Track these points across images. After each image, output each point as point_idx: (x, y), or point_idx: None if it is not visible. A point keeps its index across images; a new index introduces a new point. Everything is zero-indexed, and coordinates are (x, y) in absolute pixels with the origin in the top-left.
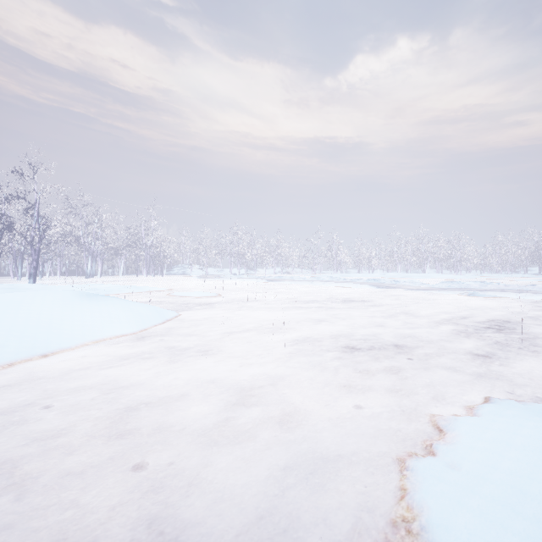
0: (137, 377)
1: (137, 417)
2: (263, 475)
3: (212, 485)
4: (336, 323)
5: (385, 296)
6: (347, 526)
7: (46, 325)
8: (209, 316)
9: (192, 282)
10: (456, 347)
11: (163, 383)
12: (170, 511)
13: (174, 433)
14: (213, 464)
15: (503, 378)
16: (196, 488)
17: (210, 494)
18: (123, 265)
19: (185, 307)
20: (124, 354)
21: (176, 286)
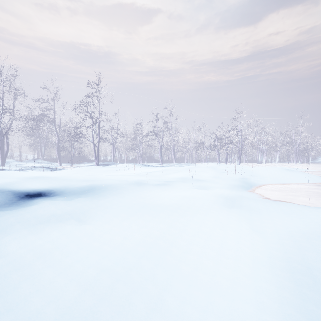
0: None
1: None
2: None
3: None
4: None
5: None
6: None
7: (279, 176)
8: None
9: None
10: None
11: None
12: None
13: None
14: None
15: None
16: None
17: None
18: (278, 156)
19: None
20: (311, 189)
21: None
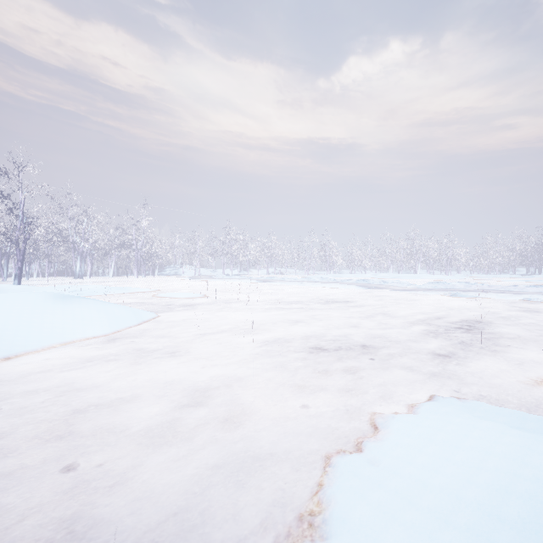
0: (103, 379)
1: (94, 420)
2: (197, 474)
3: (143, 485)
4: (314, 323)
5: (370, 297)
6: (257, 521)
7: (13, 327)
8: (190, 317)
9: (182, 283)
10: (423, 347)
11: (129, 385)
12: (94, 511)
13: (128, 434)
14: (154, 464)
15: (457, 377)
16: (128, 488)
17: (139, 493)
18: (113, 266)
19: (168, 309)
20: (92, 356)
21: (165, 287)
